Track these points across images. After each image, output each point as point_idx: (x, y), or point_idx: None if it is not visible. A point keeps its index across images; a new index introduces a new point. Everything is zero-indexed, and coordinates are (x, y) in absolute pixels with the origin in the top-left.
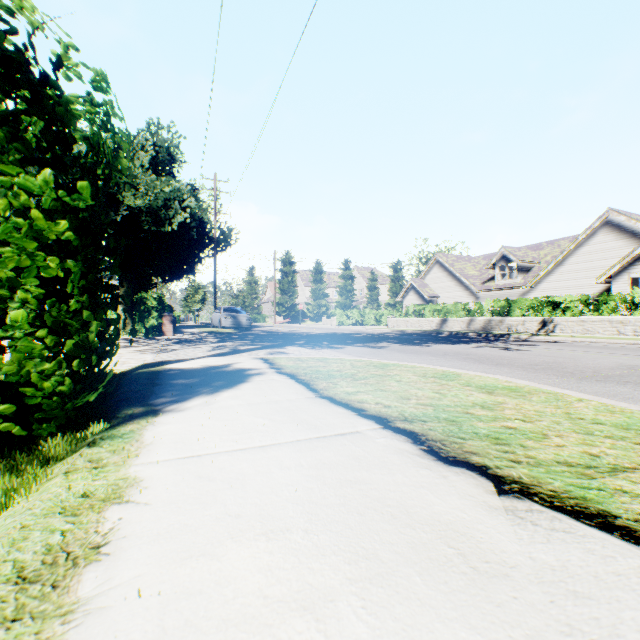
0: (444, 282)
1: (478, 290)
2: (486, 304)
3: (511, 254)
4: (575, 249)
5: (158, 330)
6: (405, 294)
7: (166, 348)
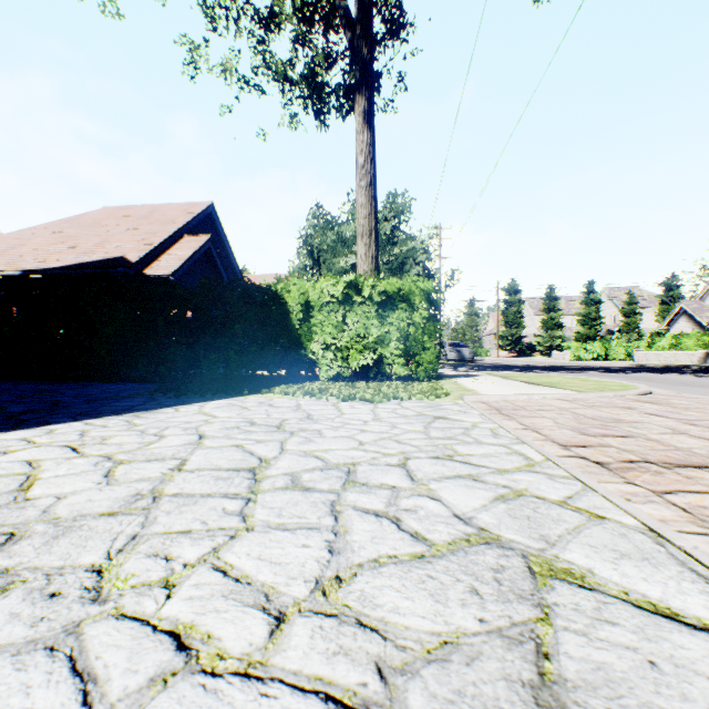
0: None
1: None
2: None
3: None
4: None
5: None
6: (672, 321)
7: None
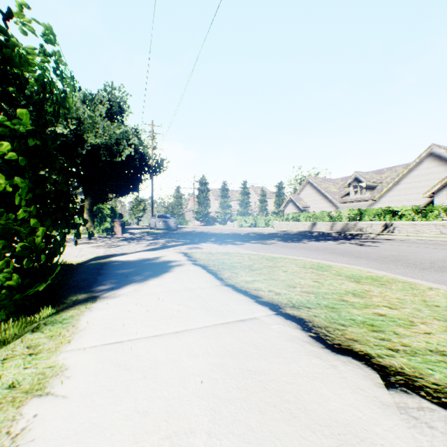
0: (313, 197)
1: (338, 202)
2: (344, 212)
3: (361, 177)
4: (407, 173)
5: (111, 231)
6: (286, 205)
7: (115, 244)
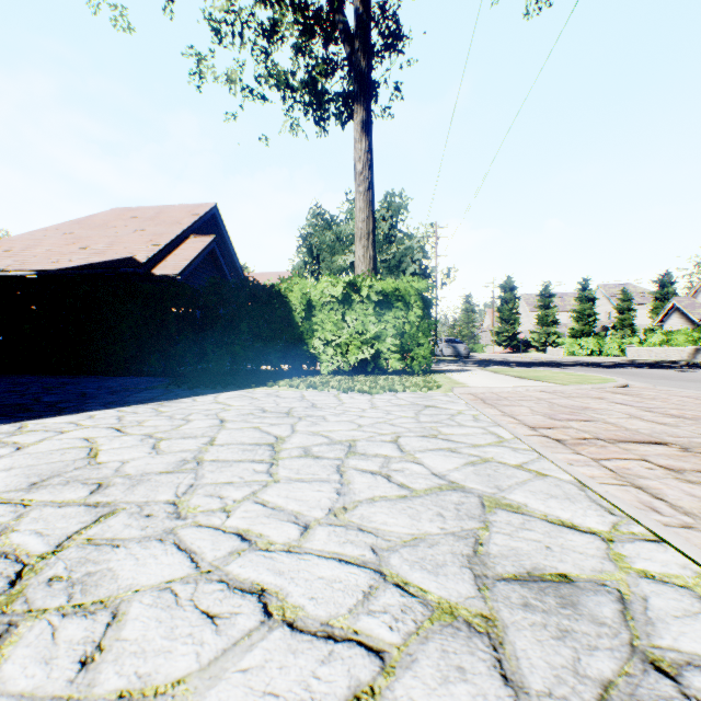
0: None
1: None
2: None
3: None
4: None
5: None
6: (665, 317)
7: None
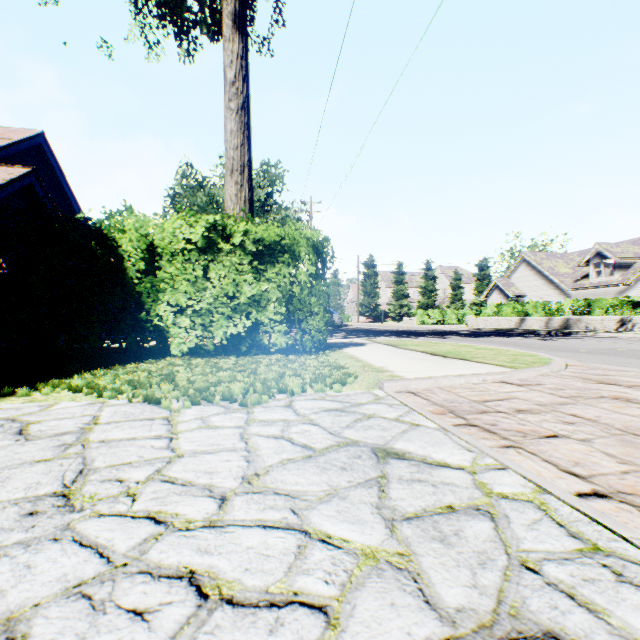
0: (531, 281)
1: (569, 289)
2: (565, 304)
3: (606, 251)
4: None
5: None
6: (489, 294)
7: None
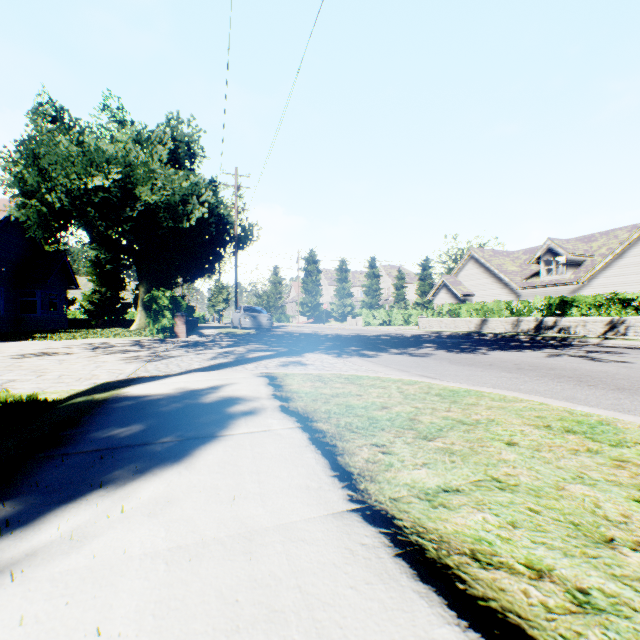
0: (480, 279)
1: (519, 287)
2: (535, 302)
3: (559, 247)
4: (639, 239)
5: (170, 331)
6: (436, 292)
7: (164, 354)
